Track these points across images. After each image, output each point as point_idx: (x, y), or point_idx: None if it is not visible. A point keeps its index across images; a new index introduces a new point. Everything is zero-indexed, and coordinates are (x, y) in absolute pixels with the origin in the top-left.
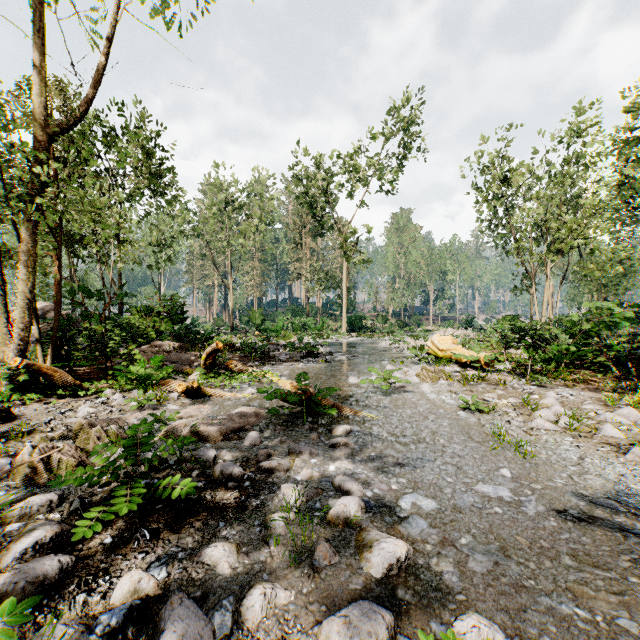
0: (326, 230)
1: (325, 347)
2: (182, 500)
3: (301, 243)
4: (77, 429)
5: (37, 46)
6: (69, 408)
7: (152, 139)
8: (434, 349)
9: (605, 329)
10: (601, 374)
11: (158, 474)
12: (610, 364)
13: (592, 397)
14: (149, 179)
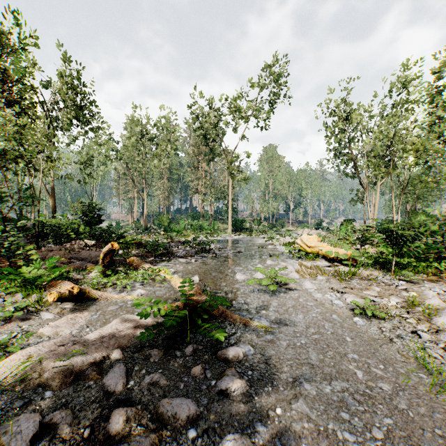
0: (216, 156)
1: (215, 244)
2: None
3: (198, 166)
4: None
5: None
6: None
7: (78, 78)
8: (303, 246)
9: None
10: None
11: None
12: None
13: None
14: (75, 110)
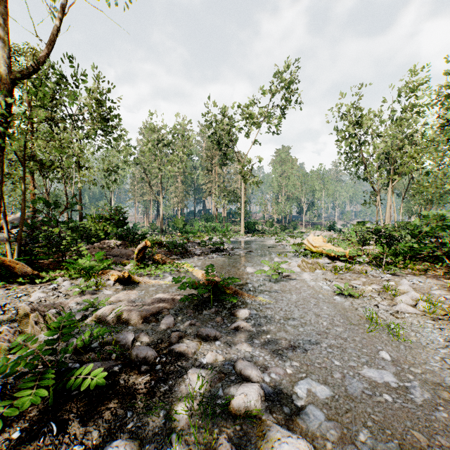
0: (229, 160)
1: (228, 244)
2: (97, 386)
3: (211, 170)
4: (21, 313)
5: (2, 9)
6: (26, 293)
7: (103, 93)
8: (309, 246)
9: (440, 231)
10: (438, 265)
11: (82, 356)
12: (444, 257)
13: (436, 284)
14: (101, 122)
